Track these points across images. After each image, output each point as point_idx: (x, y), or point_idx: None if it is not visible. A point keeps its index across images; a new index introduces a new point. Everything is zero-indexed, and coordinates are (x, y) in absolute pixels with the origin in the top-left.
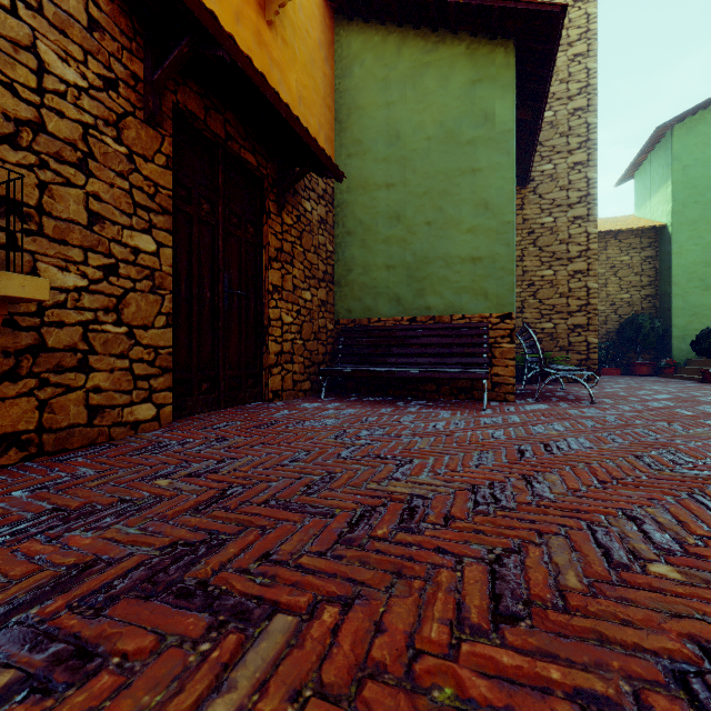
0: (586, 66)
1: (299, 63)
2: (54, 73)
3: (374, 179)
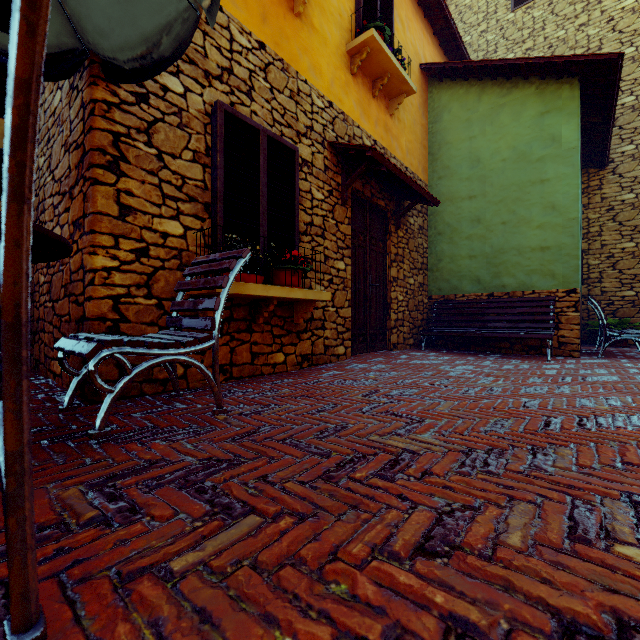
0: None
1: (406, 128)
2: (315, 198)
3: (459, 193)
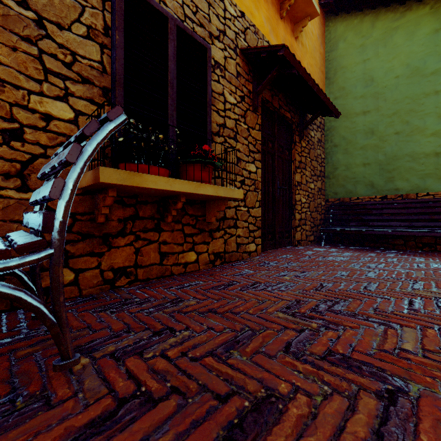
0: None
1: (308, 53)
2: (228, 101)
3: (354, 110)
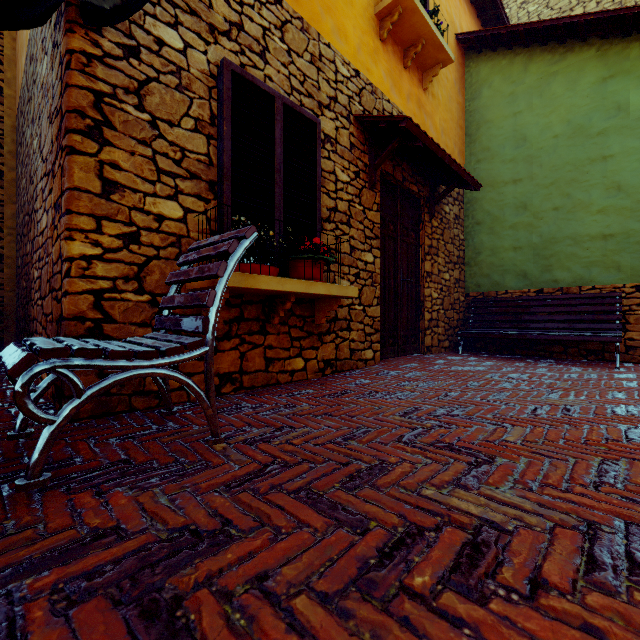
0: None
1: (441, 106)
2: (340, 180)
3: (502, 177)
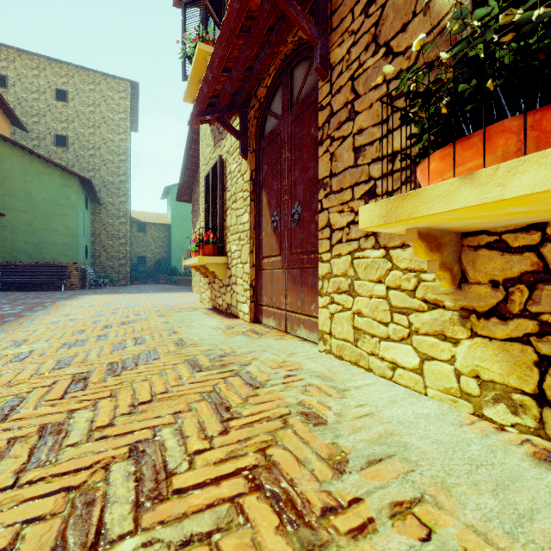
0: (126, 165)
1: None
2: None
3: (18, 208)
